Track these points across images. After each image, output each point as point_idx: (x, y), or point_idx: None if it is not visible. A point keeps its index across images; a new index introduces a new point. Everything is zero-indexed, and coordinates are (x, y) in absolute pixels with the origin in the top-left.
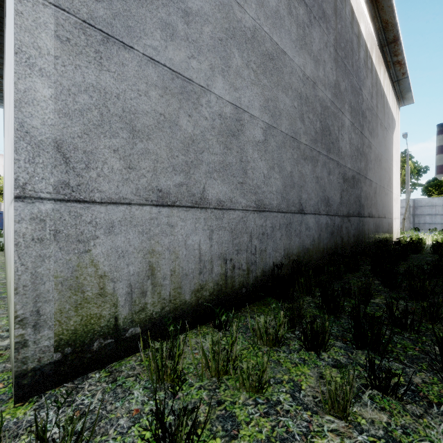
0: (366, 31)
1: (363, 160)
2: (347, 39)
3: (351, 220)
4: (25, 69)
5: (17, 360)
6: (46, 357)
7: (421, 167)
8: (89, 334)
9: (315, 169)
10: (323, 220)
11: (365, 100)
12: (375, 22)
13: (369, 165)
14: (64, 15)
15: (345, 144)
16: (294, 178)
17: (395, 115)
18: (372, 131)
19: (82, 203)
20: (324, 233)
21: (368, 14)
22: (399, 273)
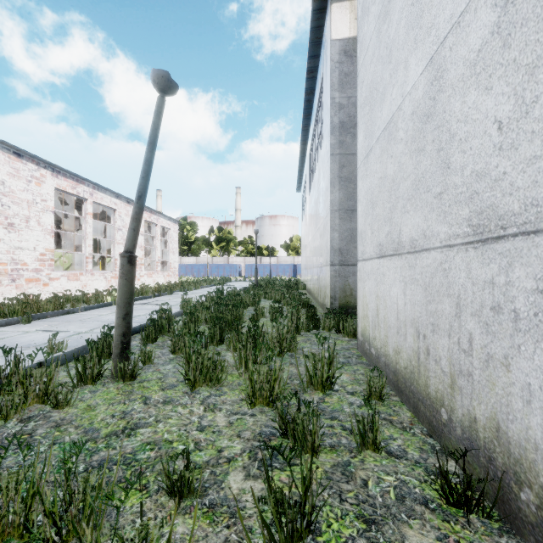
0: None
1: None
2: None
3: None
4: (332, 231)
5: (331, 307)
6: (337, 309)
7: None
8: (347, 306)
9: None
10: None
11: None
12: None
13: None
14: (341, 211)
15: None
16: None
17: None
18: None
19: (346, 266)
20: None
21: None
22: None
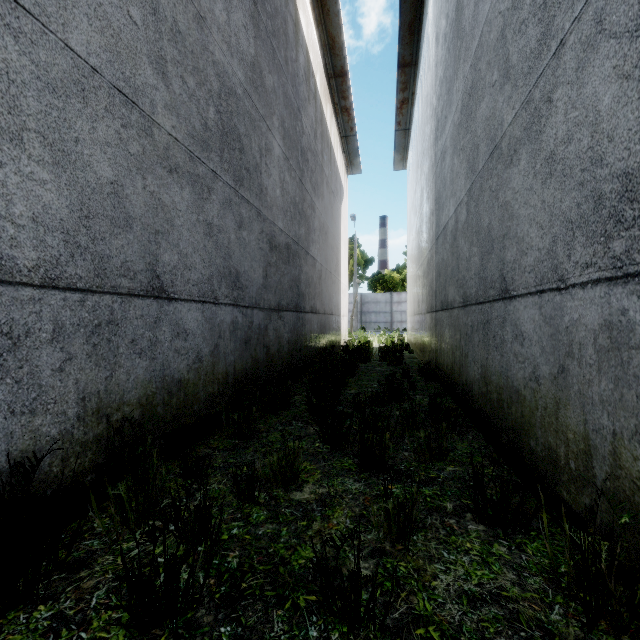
0: (308, 30)
1: (304, 224)
2: (277, 7)
3: (285, 317)
4: None
5: None
6: None
7: (367, 257)
8: None
9: (205, 206)
10: (226, 316)
11: (307, 135)
12: (320, 32)
13: (313, 235)
14: None
15: (274, 185)
16: (130, 205)
17: (344, 181)
18: (316, 186)
19: None
20: (229, 342)
21: (311, 9)
22: (345, 415)
